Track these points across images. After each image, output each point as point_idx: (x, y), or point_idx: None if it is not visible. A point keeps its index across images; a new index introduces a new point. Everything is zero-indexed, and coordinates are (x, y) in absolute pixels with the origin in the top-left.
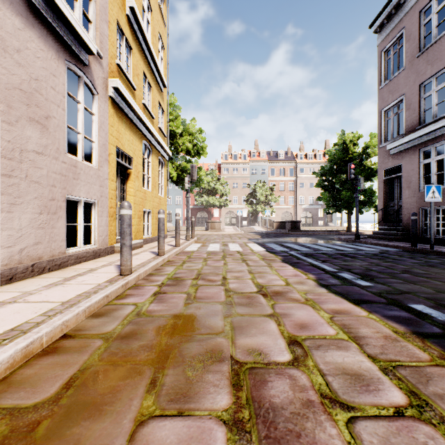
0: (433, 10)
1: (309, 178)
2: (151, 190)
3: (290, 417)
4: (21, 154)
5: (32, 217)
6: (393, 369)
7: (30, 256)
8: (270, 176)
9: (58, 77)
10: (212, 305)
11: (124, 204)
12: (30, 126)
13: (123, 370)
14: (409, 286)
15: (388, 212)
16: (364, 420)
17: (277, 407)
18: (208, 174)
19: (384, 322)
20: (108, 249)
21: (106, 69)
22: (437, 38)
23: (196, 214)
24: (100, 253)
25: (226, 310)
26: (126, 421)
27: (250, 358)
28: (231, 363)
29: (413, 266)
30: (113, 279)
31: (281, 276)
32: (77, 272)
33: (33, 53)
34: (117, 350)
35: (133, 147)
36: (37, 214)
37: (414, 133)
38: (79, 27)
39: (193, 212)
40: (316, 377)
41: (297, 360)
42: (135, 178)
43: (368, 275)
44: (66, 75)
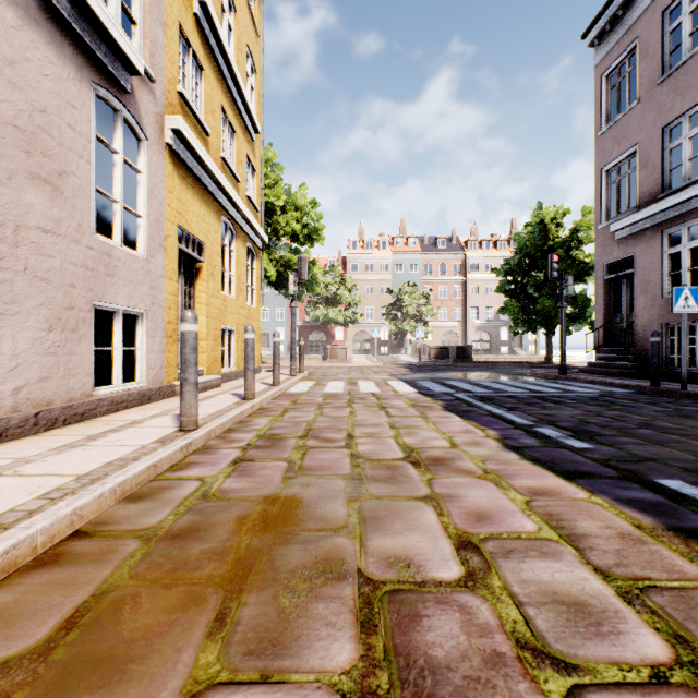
0: (684, 8)
1: (485, 279)
2: (236, 297)
3: (463, 686)
4: (16, 233)
5: (35, 336)
6: (640, 594)
7: (32, 399)
8: (424, 275)
9: (79, 109)
10: (329, 481)
11: (186, 315)
12: (33, 187)
13: (170, 595)
14: (654, 448)
15: (612, 331)
16: (598, 692)
17: (440, 665)
18: (327, 271)
19: (617, 510)
20: (163, 390)
21: (160, 99)
22: (691, 53)
23: (308, 336)
24: (151, 396)
25: (351, 489)
26: (165, 693)
27: (392, 573)
28: (359, 583)
29: (656, 417)
30: (168, 438)
31: (443, 432)
32: (110, 426)
33: (36, 67)
34: (162, 559)
35: (205, 227)
36: (45, 331)
37: (653, 205)
38: (115, 28)
39: (303, 332)
40: (506, 609)
41: (472, 577)
42: (209, 276)
43: (584, 431)
44: (94, 106)
